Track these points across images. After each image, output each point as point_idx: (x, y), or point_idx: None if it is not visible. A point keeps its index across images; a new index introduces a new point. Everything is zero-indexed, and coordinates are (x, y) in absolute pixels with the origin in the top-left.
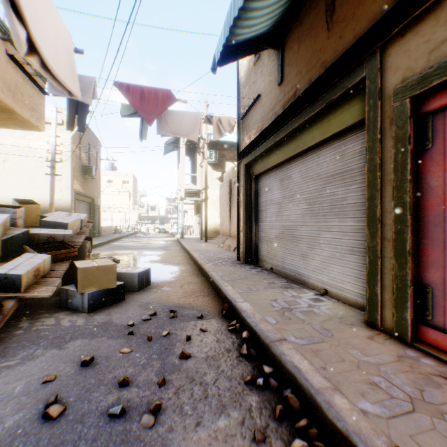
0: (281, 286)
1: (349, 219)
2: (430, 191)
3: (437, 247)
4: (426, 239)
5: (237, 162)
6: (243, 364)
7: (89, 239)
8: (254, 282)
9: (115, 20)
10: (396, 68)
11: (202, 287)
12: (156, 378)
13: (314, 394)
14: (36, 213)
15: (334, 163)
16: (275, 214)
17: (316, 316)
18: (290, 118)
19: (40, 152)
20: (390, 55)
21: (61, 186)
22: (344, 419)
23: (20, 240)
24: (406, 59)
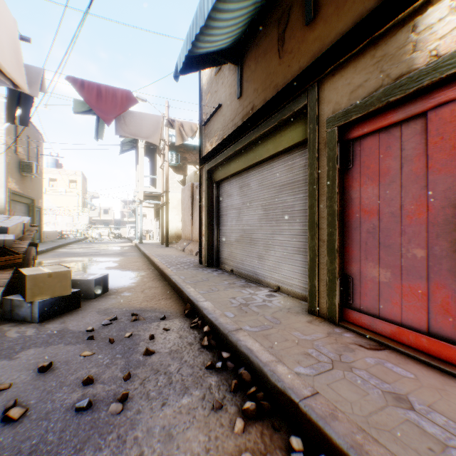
0: (240, 286)
1: (297, 224)
2: (352, 202)
3: (356, 246)
4: (349, 240)
5: (199, 167)
6: (204, 354)
7: (33, 245)
8: (215, 283)
9: (66, 7)
10: (329, 100)
11: (164, 291)
12: (121, 374)
13: (262, 367)
14: None
15: (285, 174)
16: (235, 219)
17: (269, 308)
18: (248, 130)
19: None
20: (325, 89)
21: None
22: (283, 380)
23: None
24: (335, 94)
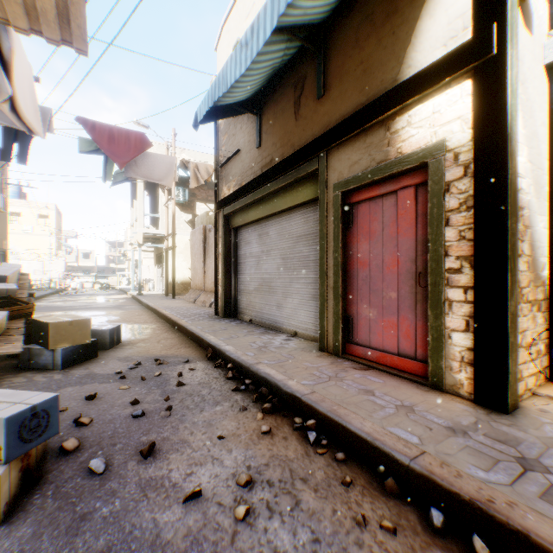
0: (259, 333)
1: (312, 273)
2: (352, 255)
3: (355, 291)
4: (350, 286)
5: (215, 211)
6: (229, 383)
7: (29, 295)
8: (235, 331)
9: None
10: (335, 169)
11: (181, 341)
12: (161, 398)
13: (277, 383)
14: None
15: (302, 226)
16: (254, 267)
17: (285, 349)
18: (267, 182)
19: None
20: (332, 158)
21: None
22: (292, 388)
23: None
24: (340, 165)
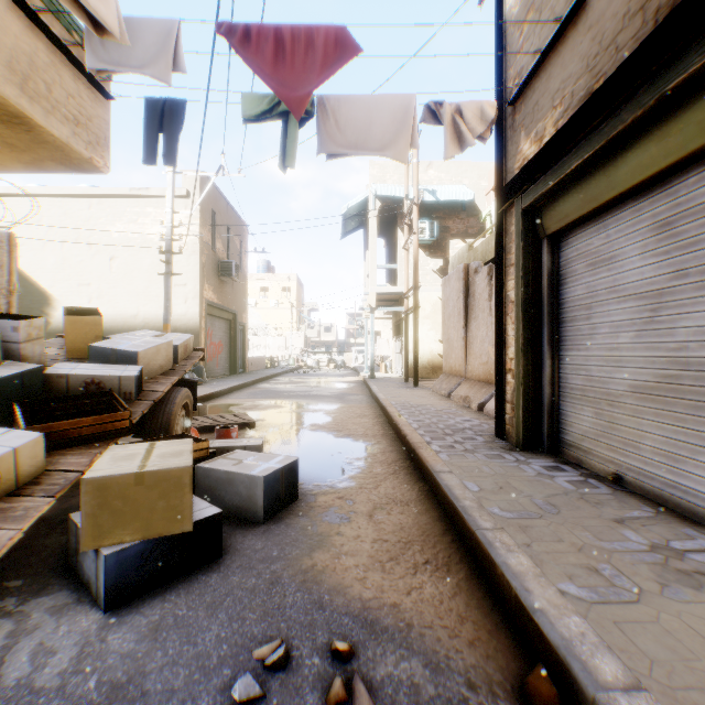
0: None
1: None
2: None
3: None
4: None
5: (499, 210)
6: None
7: (189, 383)
8: (595, 537)
9: None
10: None
11: (424, 522)
12: None
13: None
14: (95, 332)
15: None
16: (632, 327)
17: None
18: None
19: (157, 243)
20: None
21: (185, 294)
22: None
23: (13, 390)
24: None
